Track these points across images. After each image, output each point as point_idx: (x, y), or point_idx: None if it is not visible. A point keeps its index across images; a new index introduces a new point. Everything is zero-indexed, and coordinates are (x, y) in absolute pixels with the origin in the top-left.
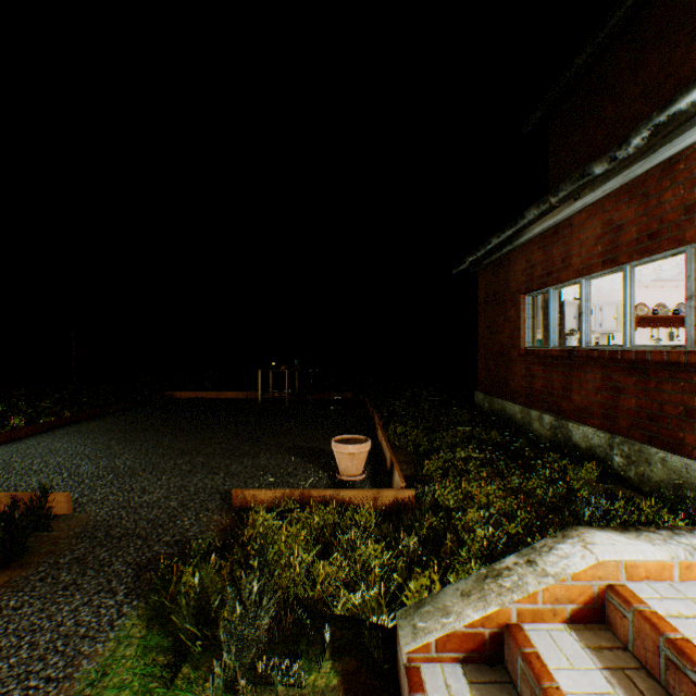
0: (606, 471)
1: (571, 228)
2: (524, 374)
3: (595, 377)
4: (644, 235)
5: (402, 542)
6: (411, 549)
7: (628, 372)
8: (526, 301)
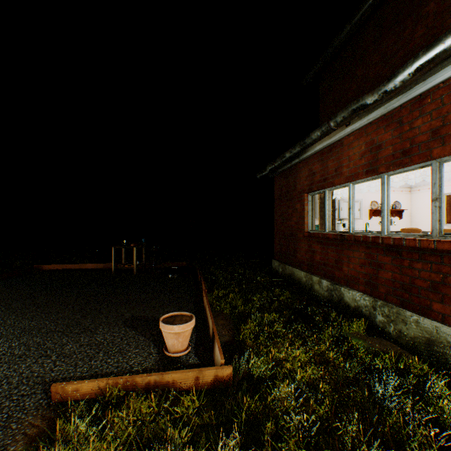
0: (370, 325)
1: (342, 147)
2: (307, 250)
3: (360, 255)
4: (399, 152)
5: (222, 440)
6: (230, 448)
7: (386, 253)
8: (309, 198)
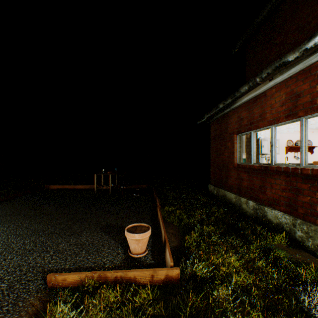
0: (290, 239)
1: (265, 98)
2: (237, 177)
3: (281, 182)
4: (316, 99)
5: None
6: None
7: (304, 181)
8: (237, 138)
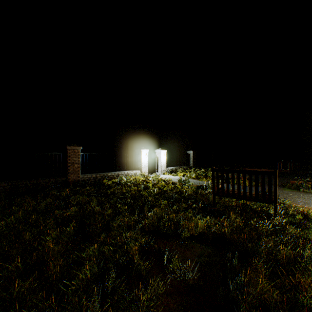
0: None
1: None
2: None
3: None
4: None
5: None
6: None
7: None
8: None
